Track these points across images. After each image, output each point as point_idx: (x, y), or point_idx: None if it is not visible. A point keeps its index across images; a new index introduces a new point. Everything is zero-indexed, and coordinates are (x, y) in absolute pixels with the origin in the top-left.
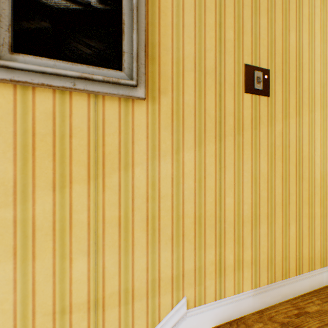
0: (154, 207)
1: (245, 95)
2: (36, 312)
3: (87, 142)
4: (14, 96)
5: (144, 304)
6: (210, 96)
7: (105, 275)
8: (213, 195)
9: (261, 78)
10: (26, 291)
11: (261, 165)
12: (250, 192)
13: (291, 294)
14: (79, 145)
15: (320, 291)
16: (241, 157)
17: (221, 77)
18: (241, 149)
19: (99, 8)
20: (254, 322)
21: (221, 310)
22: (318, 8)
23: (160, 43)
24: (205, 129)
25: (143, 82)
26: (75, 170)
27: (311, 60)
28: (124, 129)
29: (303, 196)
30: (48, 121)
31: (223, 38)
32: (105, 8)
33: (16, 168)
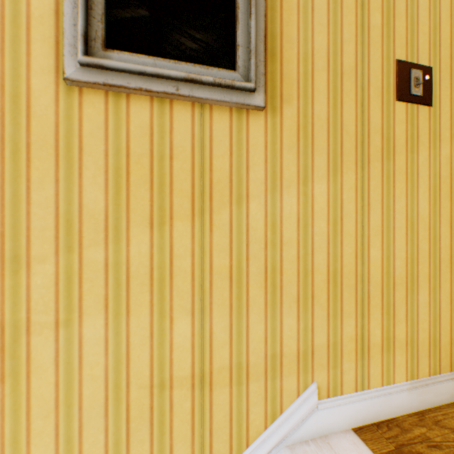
0: (274, 257)
1: (397, 104)
2: (130, 383)
3: (191, 166)
4: (105, 105)
5: (261, 386)
6: (349, 105)
7: (213, 343)
8: (353, 243)
9: (420, 80)
10: (119, 355)
11: (419, 204)
12: (404, 242)
13: None
14: (181, 169)
15: None
16: (392, 191)
17: (364, 79)
18: (391, 180)
19: None
20: (413, 426)
21: (364, 405)
22: None
23: (282, 33)
24: (342, 152)
25: (262, 85)
26: (176, 202)
27: None
28: (236, 150)
29: None
30: (145, 137)
31: (366, 24)
32: None
33: (107, 197)
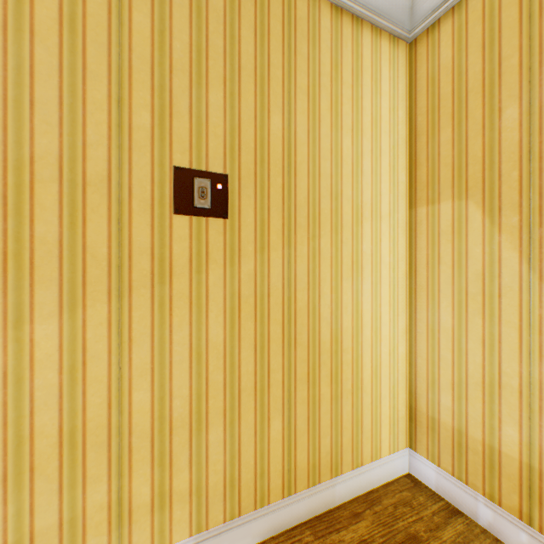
0: None
1: (177, 217)
2: None
3: None
4: None
5: None
6: (99, 222)
7: None
8: (105, 390)
9: (210, 190)
10: None
11: (211, 330)
12: (188, 377)
13: (272, 530)
14: None
15: (324, 517)
16: (169, 320)
17: (124, 190)
18: (168, 308)
19: None
20: None
21: None
22: (326, 77)
23: None
24: (87, 281)
25: None
26: None
27: (314, 158)
28: None
29: (298, 370)
30: None
31: (127, 123)
32: None
33: None
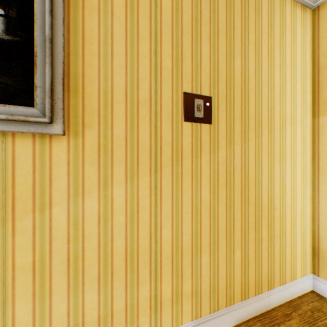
0: (76, 248)
1: (184, 123)
2: None
3: None
4: None
5: None
6: (145, 126)
7: (16, 326)
8: (148, 228)
9: (202, 106)
10: None
11: (202, 193)
12: (190, 222)
13: (236, 321)
14: None
15: (265, 315)
16: (180, 187)
17: (157, 107)
18: (180, 179)
19: (6, 39)
20: None
21: None
22: (265, 34)
23: (85, 74)
24: (139, 162)
25: (60, 117)
26: None
27: (258, 85)
28: (40, 168)
29: (249, 220)
30: None
31: (159, 66)
32: (14, 40)
33: None
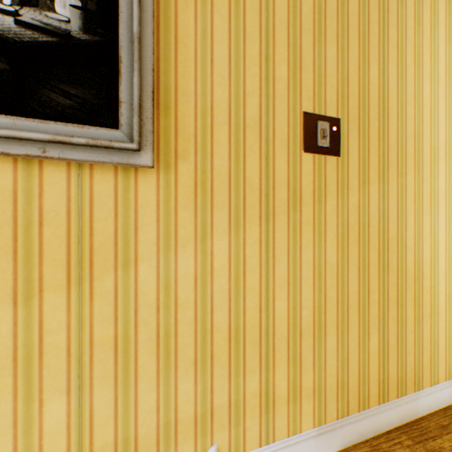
0: (168, 320)
1: (304, 155)
2: None
3: (67, 232)
4: None
5: None
6: (253, 158)
7: (94, 420)
8: (257, 297)
9: (328, 131)
10: None
11: (327, 252)
12: (311, 291)
13: (371, 432)
14: (54, 236)
15: (412, 426)
16: (299, 242)
17: (269, 131)
18: (298, 231)
19: (84, 39)
20: None
21: None
22: (410, 31)
23: (178, 86)
24: (245, 206)
25: (150, 143)
26: (47, 272)
27: (401, 103)
28: (123, 211)
29: (389, 292)
30: (7, 203)
31: (271, 76)
32: (93, 40)
33: None
